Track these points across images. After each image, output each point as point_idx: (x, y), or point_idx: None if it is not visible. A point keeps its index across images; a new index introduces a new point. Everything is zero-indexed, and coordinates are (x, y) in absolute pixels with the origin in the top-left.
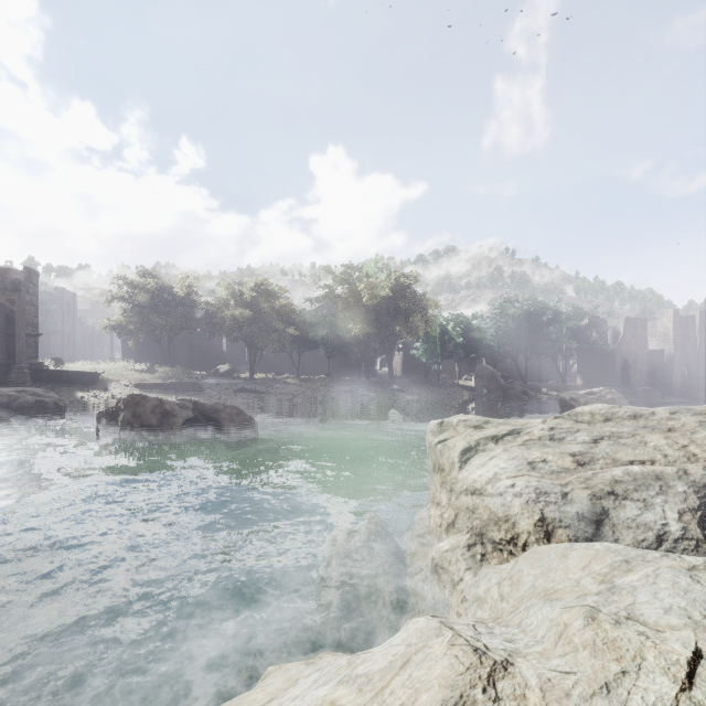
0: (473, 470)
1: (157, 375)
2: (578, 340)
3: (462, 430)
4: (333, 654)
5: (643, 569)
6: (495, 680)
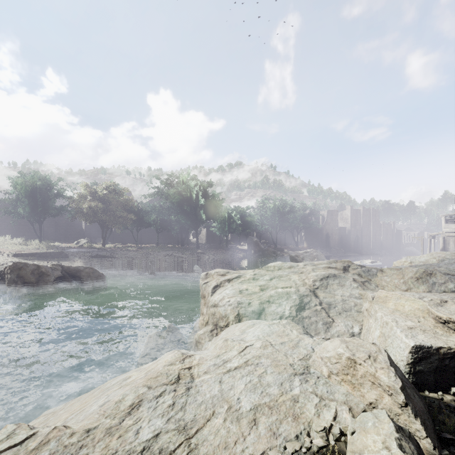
0: (216, 296)
1: (31, 247)
2: (304, 222)
3: (215, 277)
4: None
5: (256, 326)
6: (185, 359)
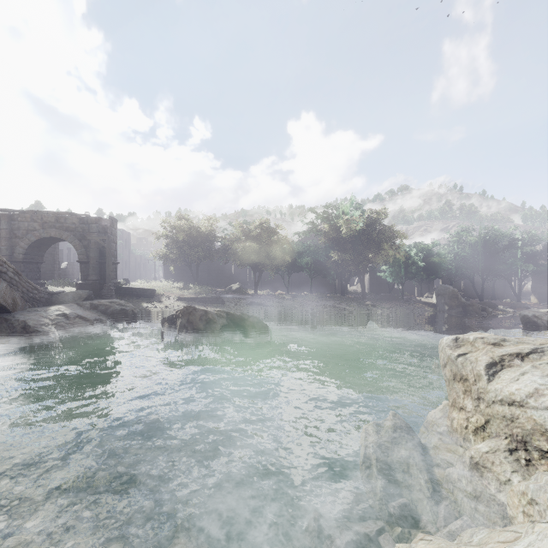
0: (507, 383)
1: (191, 291)
2: (533, 263)
3: (481, 346)
4: (434, 537)
5: None
6: None
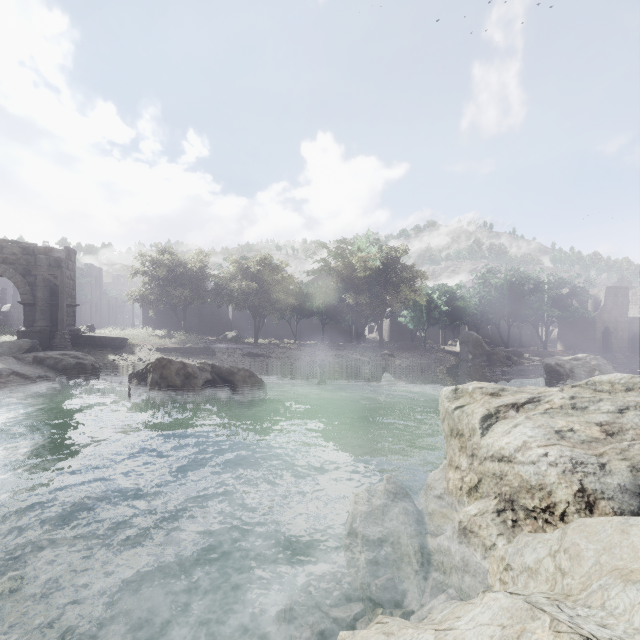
0: (498, 437)
1: (174, 340)
2: (559, 308)
3: (479, 397)
4: (393, 619)
5: None
6: None
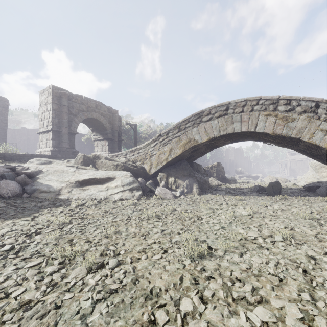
0: None
1: None
2: None
3: None
4: None
5: None
6: None
